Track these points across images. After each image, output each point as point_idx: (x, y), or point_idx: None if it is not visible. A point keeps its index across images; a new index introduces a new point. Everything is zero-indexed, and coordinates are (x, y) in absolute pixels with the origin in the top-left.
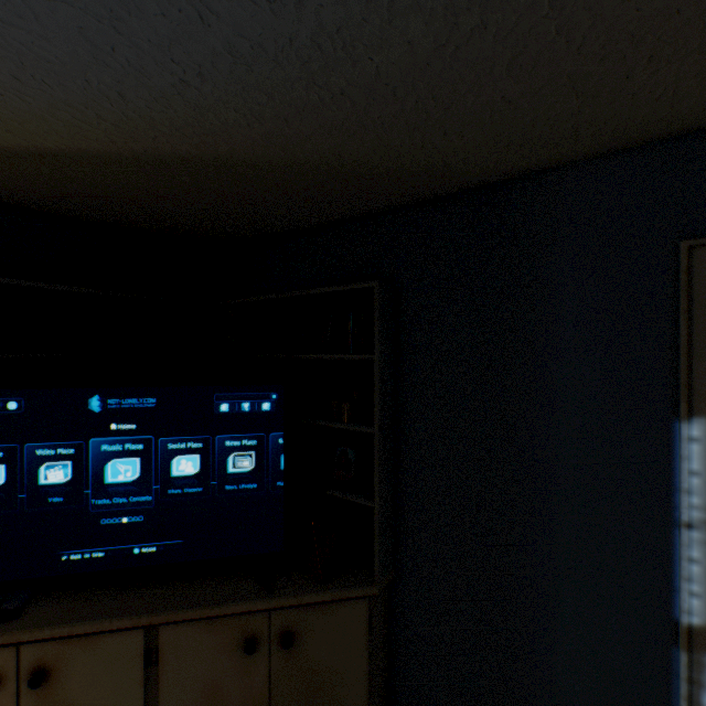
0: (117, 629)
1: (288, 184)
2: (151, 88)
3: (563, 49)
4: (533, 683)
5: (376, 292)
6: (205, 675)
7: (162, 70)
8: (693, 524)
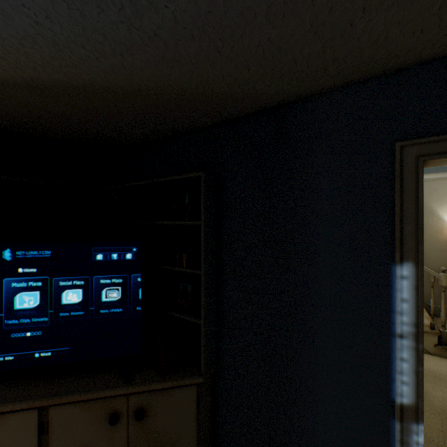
0: (19, 409)
1: (140, 105)
2: (17, 28)
3: (301, 0)
4: (303, 442)
5: (202, 179)
6: (82, 440)
7: (19, 13)
8: (403, 335)
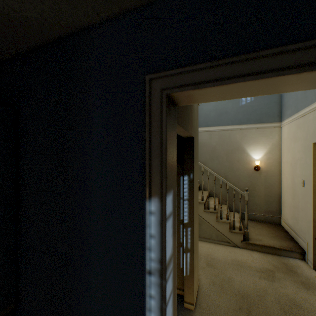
0: None
1: None
2: None
3: None
4: None
5: None
6: None
7: None
8: (152, 271)
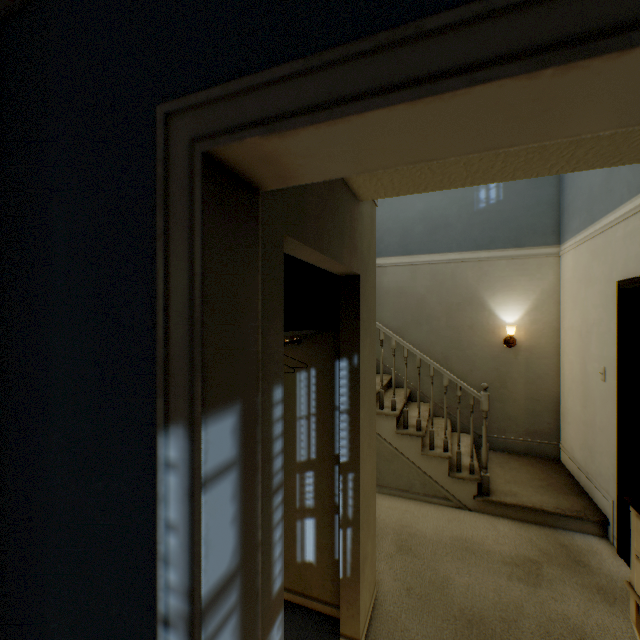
0: None
1: None
2: None
3: None
4: None
5: None
6: None
7: None
8: (171, 620)
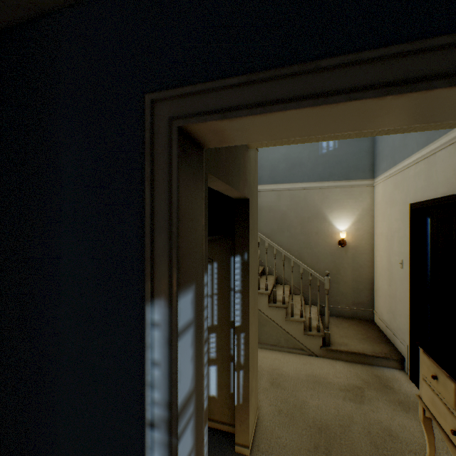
0: None
1: None
2: None
3: None
4: None
5: None
6: None
7: None
8: (155, 423)
